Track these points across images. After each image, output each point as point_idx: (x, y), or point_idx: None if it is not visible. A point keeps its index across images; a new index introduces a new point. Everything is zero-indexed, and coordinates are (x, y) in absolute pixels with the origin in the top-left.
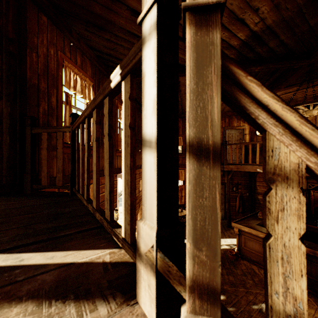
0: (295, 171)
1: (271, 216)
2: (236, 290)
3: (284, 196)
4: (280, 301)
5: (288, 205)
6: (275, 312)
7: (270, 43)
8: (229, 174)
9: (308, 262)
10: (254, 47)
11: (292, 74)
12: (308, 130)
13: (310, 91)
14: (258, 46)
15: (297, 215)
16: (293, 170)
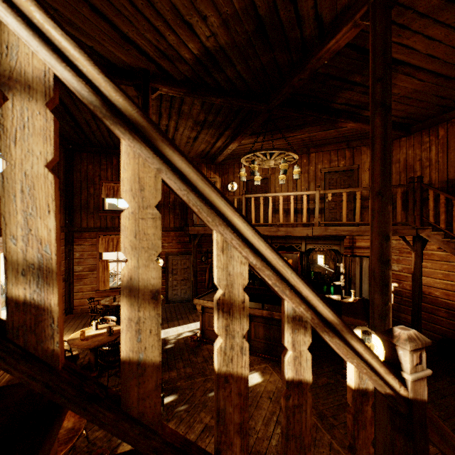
0: (40, 80)
1: (6, 135)
2: (193, 383)
3: (26, 110)
4: (19, 248)
5: (31, 122)
6: (11, 265)
7: (227, 71)
8: (196, 239)
9: (268, 326)
10: (211, 70)
11: (255, 118)
12: (50, 27)
13: (276, 144)
14: (215, 71)
15: (43, 136)
16: (38, 78)
